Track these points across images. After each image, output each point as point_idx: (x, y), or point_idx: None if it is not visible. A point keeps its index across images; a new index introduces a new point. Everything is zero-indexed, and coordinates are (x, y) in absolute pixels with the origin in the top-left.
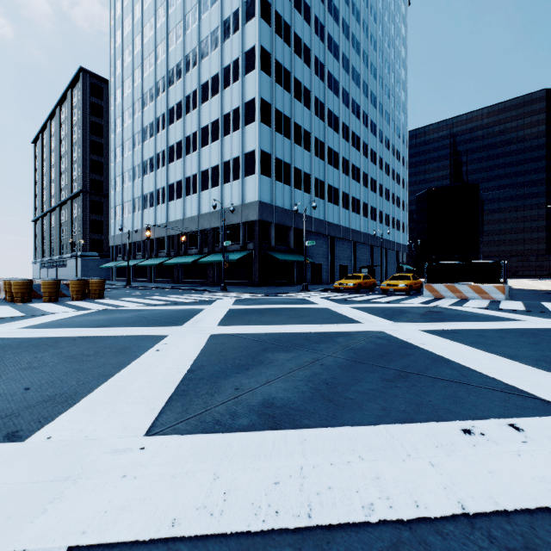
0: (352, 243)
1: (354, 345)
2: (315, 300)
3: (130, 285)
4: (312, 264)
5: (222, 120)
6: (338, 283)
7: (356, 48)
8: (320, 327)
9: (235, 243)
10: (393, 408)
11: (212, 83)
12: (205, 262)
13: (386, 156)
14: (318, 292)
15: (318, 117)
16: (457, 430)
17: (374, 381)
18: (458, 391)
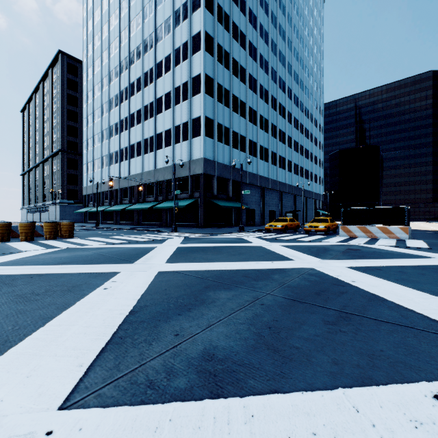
0: (279, 192)
1: (290, 282)
2: (250, 239)
3: (98, 226)
4: (246, 210)
5: (174, 92)
6: (269, 225)
7: (282, 35)
8: (257, 264)
9: (184, 192)
10: (345, 361)
11: (165, 61)
12: (159, 207)
13: (306, 123)
14: (252, 232)
15: (251, 90)
16: (430, 398)
17: (316, 325)
18: (406, 337)
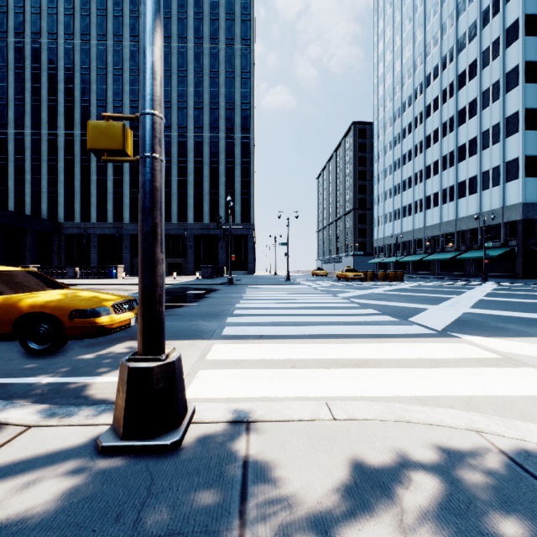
0: None
1: None
2: None
3: None
4: None
5: (480, 136)
6: None
7: None
8: None
9: (494, 241)
10: None
11: (469, 107)
12: (463, 258)
13: None
14: None
15: None
16: None
17: None
18: None
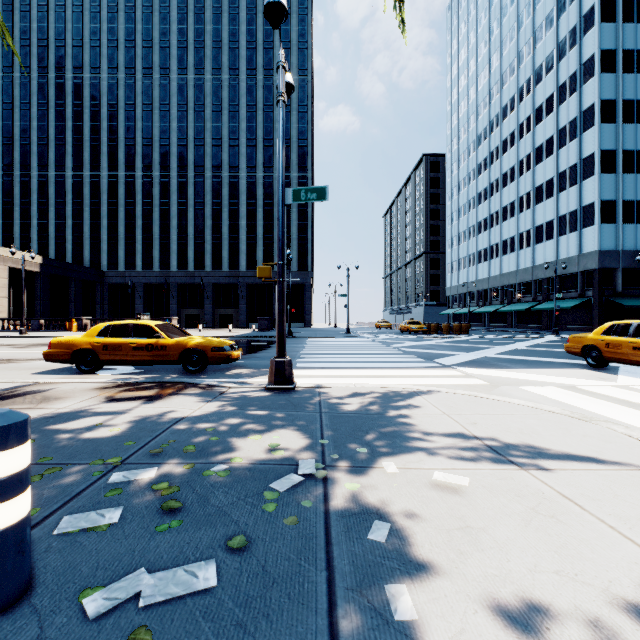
0: None
1: None
2: None
3: (471, 328)
4: None
5: (557, 178)
6: None
7: None
8: None
9: (571, 291)
10: None
11: (546, 145)
12: (538, 309)
13: None
14: None
15: None
16: None
17: None
18: None
